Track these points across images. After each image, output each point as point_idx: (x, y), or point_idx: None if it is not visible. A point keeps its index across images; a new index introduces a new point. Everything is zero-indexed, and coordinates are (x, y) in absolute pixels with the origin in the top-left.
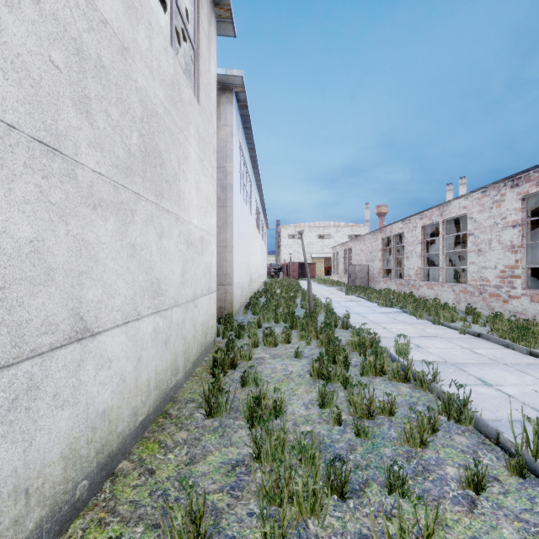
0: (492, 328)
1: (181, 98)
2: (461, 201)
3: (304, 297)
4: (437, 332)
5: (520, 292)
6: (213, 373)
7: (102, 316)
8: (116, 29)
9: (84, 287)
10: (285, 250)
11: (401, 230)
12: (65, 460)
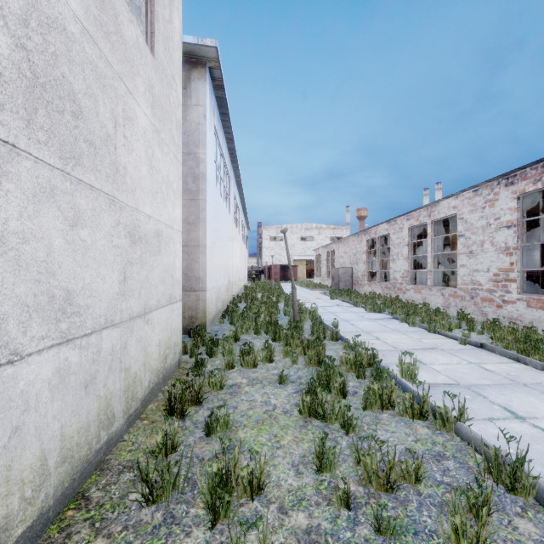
0: (492, 336)
1: (120, 31)
2: (450, 201)
3: (287, 302)
4: (435, 342)
5: (516, 297)
6: (168, 415)
7: None
8: None
9: None
10: (266, 252)
11: (386, 231)
12: None
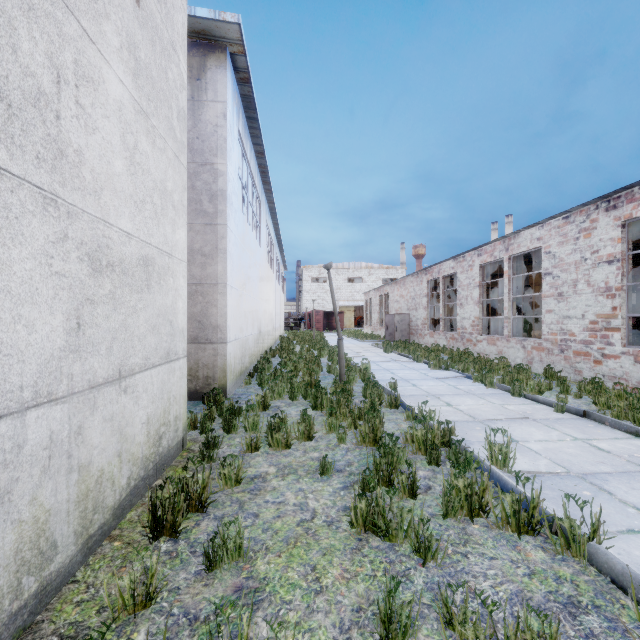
0: (596, 401)
1: None
2: (534, 231)
3: (332, 357)
4: (523, 409)
5: (620, 350)
6: (152, 533)
7: None
8: None
9: None
10: (307, 296)
11: (452, 270)
12: None
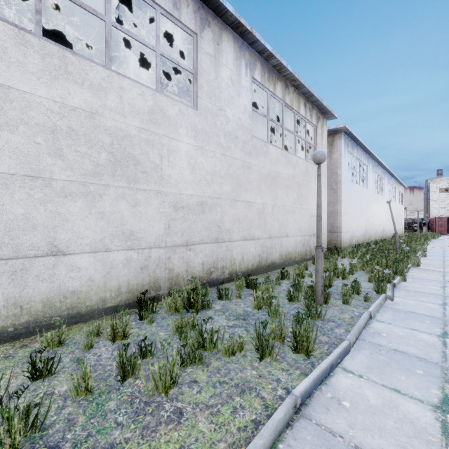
0: None
1: (308, 171)
2: None
3: (409, 245)
4: None
5: None
6: None
7: (290, 233)
8: (292, 175)
9: (287, 228)
10: (434, 205)
11: None
12: (285, 256)
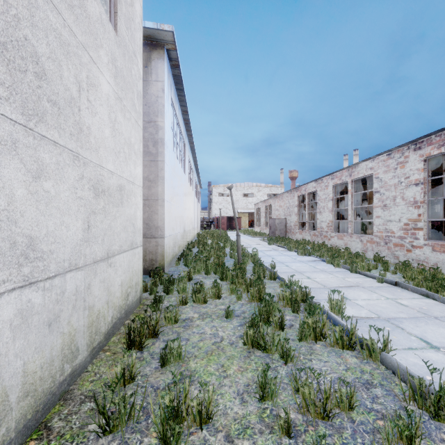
0: (405, 276)
1: (83, 6)
2: (368, 163)
3: (232, 247)
4: (357, 281)
5: (423, 242)
6: (128, 347)
7: None
8: None
9: None
10: (215, 206)
11: (314, 189)
12: None
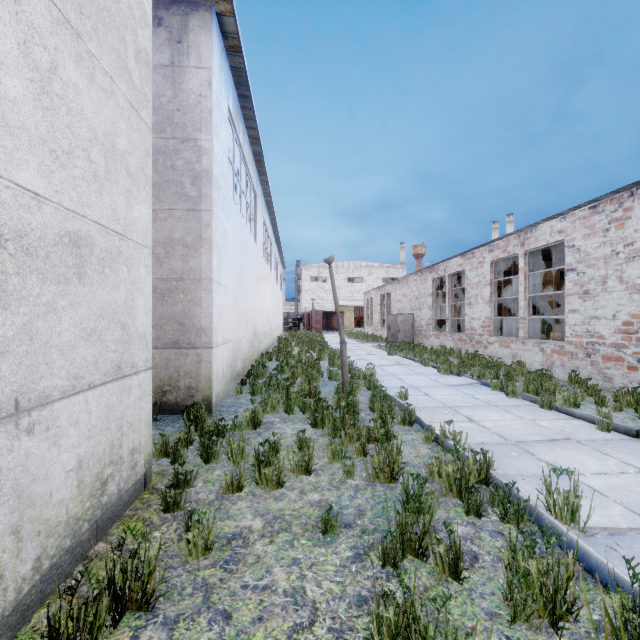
0: None
1: None
2: (554, 223)
3: (332, 361)
4: (560, 426)
5: None
6: None
7: None
8: None
9: None
10: (306, 296)
11: (460, 267)
12: None
